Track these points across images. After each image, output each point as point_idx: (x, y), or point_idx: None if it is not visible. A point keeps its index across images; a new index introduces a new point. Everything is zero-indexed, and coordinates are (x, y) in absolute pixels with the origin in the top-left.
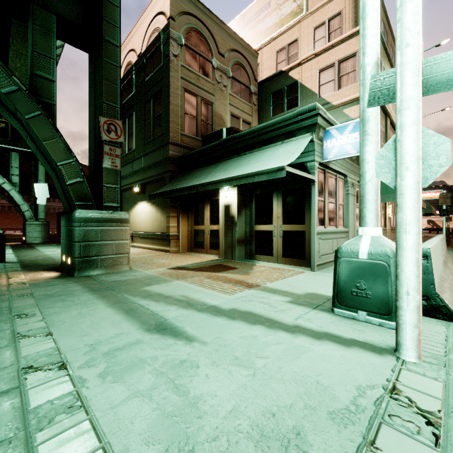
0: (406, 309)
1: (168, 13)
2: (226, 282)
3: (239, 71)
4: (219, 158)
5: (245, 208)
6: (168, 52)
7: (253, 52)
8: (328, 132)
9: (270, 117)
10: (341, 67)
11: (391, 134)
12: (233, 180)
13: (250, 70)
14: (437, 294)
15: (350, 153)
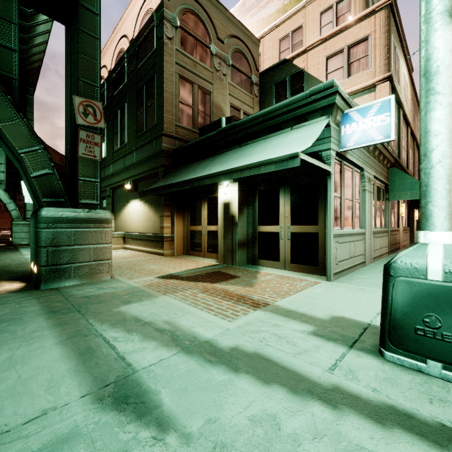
0: None
1: None
2: (226, 299)
3: (240, 60)
4: (218, 150)
5: (247, 206)
6: (161, 34)
7: (255, 39)
8: (346, 115)
9: None
10: (351, 53)
11: (402, 127)
12: (234, 173)
13: (252, 59)
14: None
15: (375, 140)
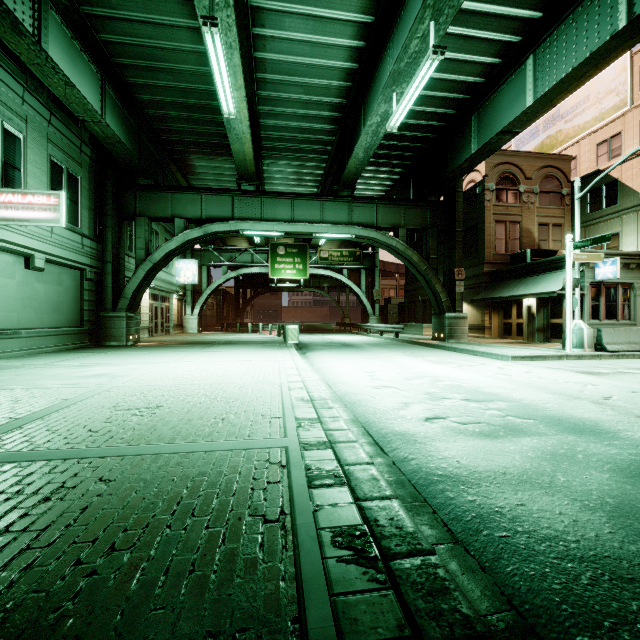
0: (566, 340)
1: (482, 173)
2: (522, 345)
3: (548, 183)
4: (523, 275)
5: (543, 308)
6: (482, 200)
7: (565, 157)
8: (596, 263)
9: (587, 214)
10: None
11: None
12: (529, 296)
13: (562, 175)
14: (603, 343)
15: (610, 278)
